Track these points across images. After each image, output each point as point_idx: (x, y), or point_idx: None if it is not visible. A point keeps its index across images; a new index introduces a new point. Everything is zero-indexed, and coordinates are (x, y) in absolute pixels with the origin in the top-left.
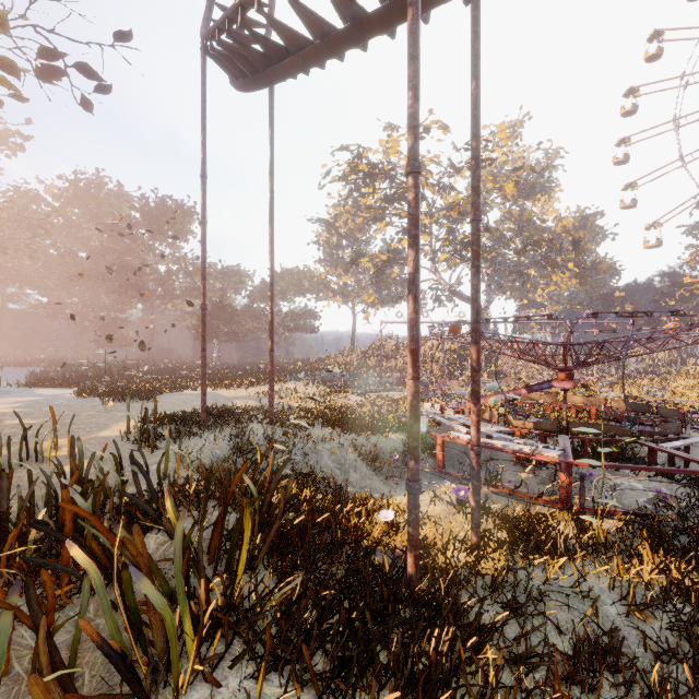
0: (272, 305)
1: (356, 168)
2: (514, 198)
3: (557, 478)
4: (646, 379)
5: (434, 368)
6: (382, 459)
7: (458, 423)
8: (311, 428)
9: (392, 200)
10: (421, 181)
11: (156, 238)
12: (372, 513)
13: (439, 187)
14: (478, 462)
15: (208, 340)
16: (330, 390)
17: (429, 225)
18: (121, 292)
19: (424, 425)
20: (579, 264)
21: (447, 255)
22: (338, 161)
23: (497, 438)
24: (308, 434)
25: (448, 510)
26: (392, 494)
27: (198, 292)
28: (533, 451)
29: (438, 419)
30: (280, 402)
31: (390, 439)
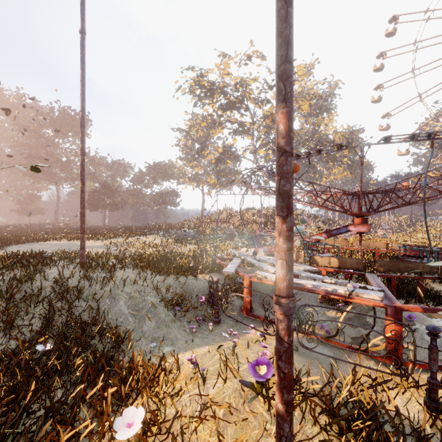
0: (83, 146)
1: (199, 83)
2: (308, 115)
3: (367, 319)
4: (394, 234)
5: (255, 228)
6: (189, 301)
7: (268, 264)
8: (123, 270)
9: (225, 108)
10: (245, 96)
11: (59, 136)
12: (125, 402)
13: (258, 100)
14: (290, 328)
15: (95, 209)
16: (172, 241)
17: (252, 130)
18: (32, 174)
19: (234, 265)
20: (350, 160)
21: (264, 152)
22: (186, 77)
23: (302, 277)
24: (110, 276)
25: (243, 391)
26: (189, 345)
27: (91, 176)
28: (350, 293)
29: (248, 260)
30: (126, 250)
31: (200, 280)
